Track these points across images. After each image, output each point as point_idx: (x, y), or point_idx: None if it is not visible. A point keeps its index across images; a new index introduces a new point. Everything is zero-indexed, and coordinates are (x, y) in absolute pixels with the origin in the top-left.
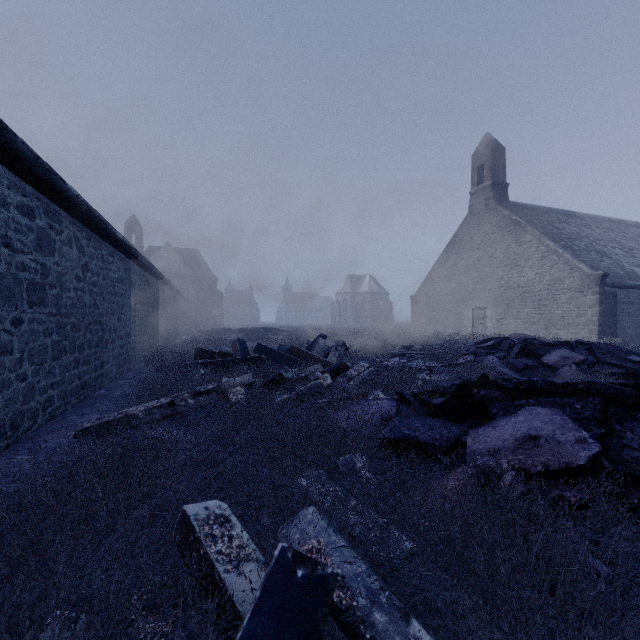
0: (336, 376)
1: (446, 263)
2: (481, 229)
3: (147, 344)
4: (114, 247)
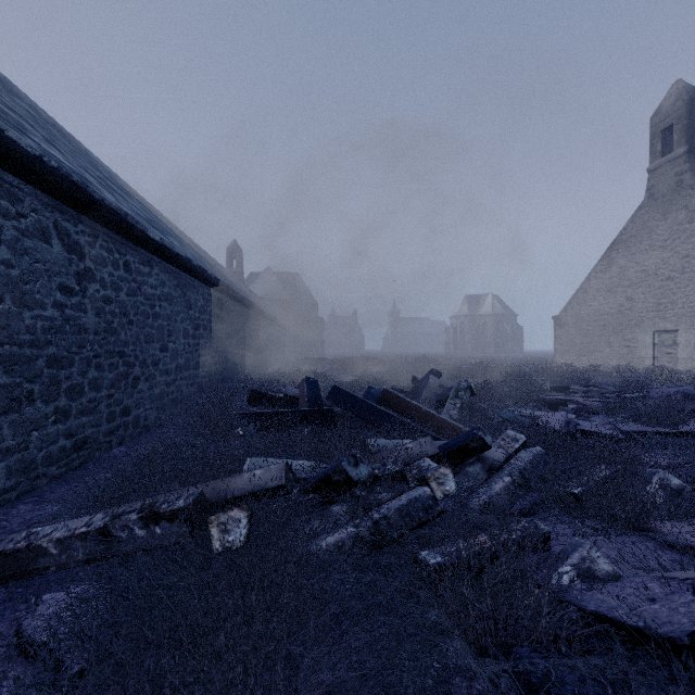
0: (462, 460)
1: (608, 271)
2: (668, 218)
3: (218, 378)
4: (154, 254)
